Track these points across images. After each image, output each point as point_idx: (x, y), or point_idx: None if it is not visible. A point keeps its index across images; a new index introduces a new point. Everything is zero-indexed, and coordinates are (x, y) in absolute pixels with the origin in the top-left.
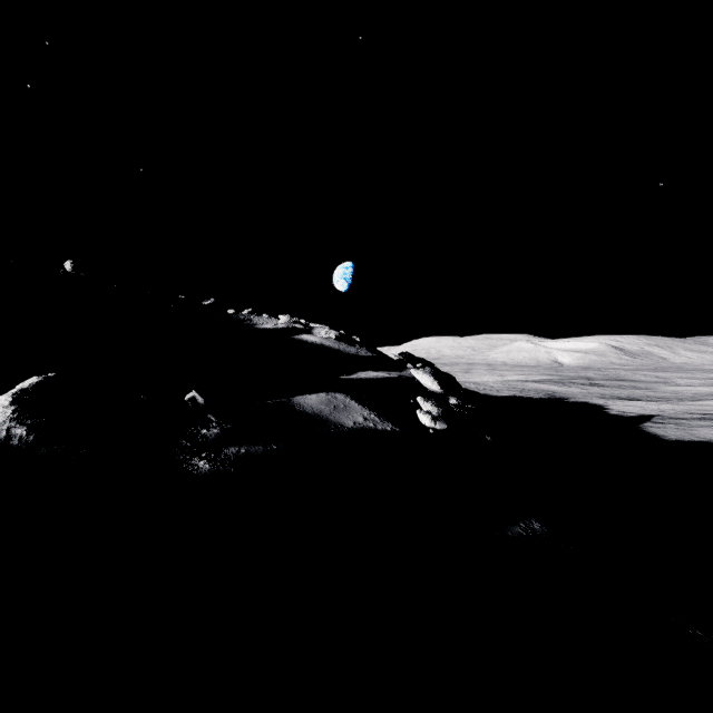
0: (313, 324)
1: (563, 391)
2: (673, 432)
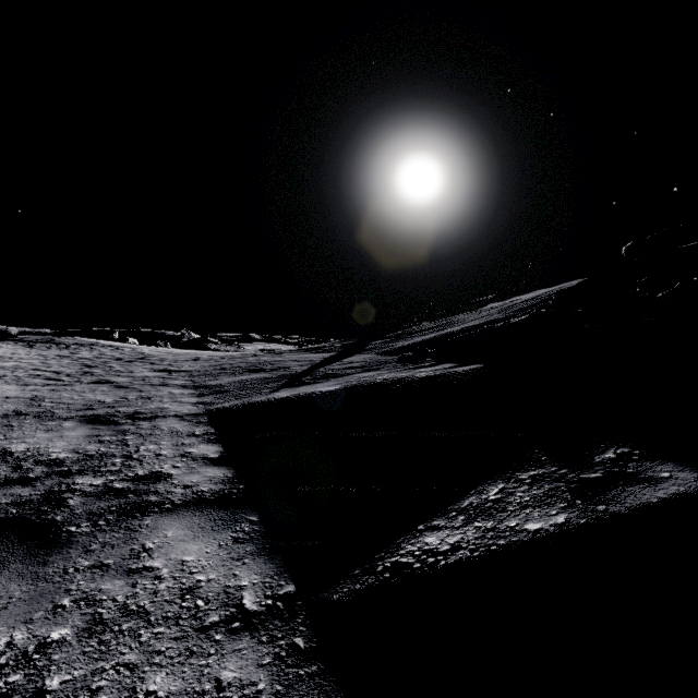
0: None
1: None
2: None
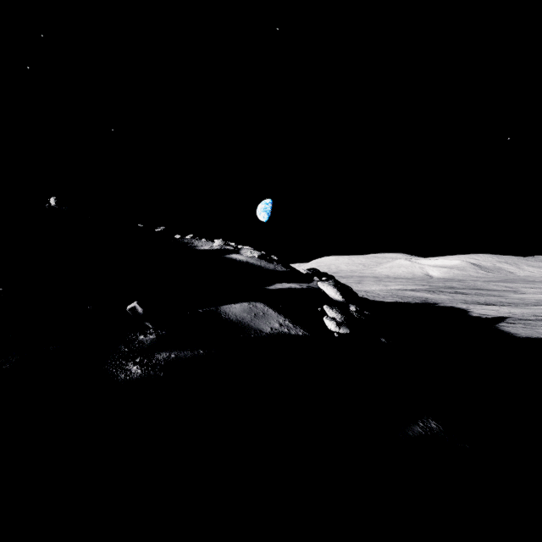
0: (241, 246)
1: (434, 298)
2: (523, 331)
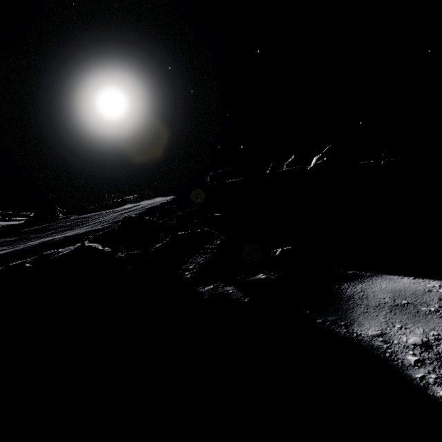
0: None
1: None
2: None
